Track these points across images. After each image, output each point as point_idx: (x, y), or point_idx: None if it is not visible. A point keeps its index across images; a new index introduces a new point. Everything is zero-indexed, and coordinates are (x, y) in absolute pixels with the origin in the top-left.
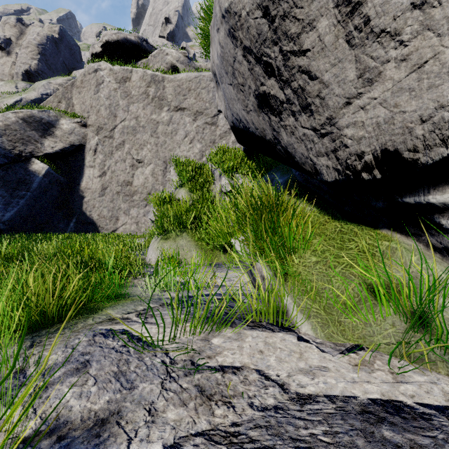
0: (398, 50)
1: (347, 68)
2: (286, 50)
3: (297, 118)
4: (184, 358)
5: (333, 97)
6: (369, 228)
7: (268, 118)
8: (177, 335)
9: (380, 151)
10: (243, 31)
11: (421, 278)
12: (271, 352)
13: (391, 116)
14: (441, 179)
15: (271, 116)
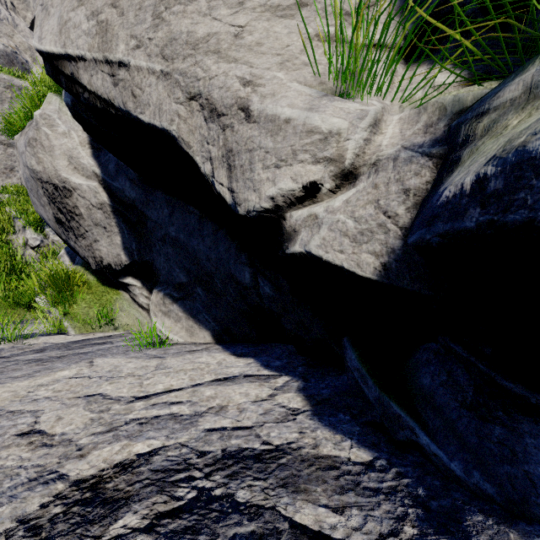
0: (107, 233)
1: (93, 230)
2: (68, 209)
3: (77, 238)
4: (9, 347)
5: (90, 237)
6: (115, 290)
7: (62, 230)
8: (2, 344)
9: (107, 262)
10: (43, 185)
11: (121, 308)
12: (52, 339)
13: (108, 252)
14: (126, 275)
15: (64, 230)
